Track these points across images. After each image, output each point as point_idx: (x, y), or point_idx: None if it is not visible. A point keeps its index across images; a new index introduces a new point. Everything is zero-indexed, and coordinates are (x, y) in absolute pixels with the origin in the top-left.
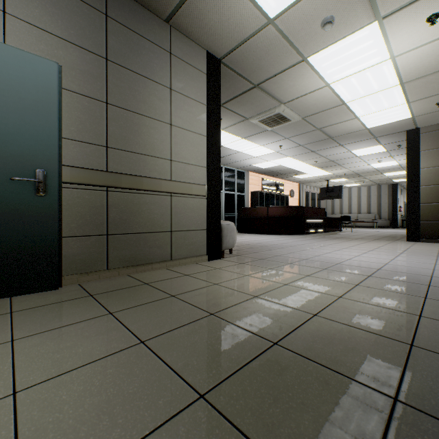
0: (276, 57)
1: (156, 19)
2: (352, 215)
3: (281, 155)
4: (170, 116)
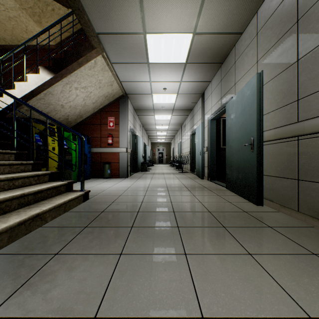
0: None
1: None
2: None
3: None
4: None
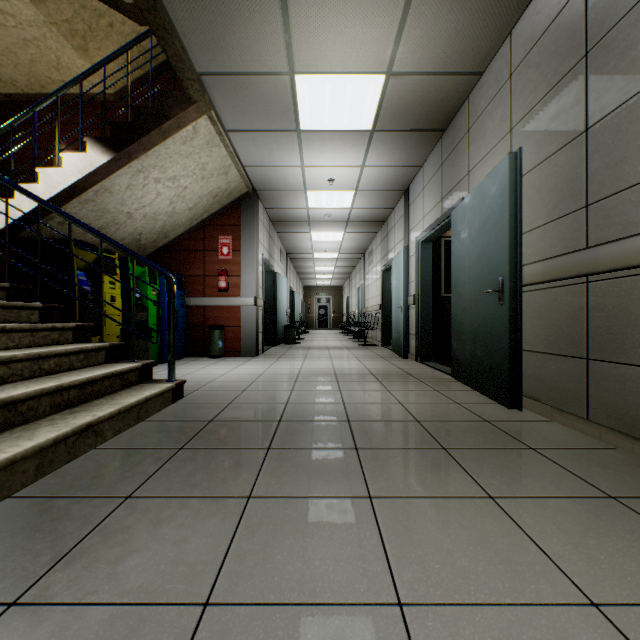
0: None
1: None
2: None
3: None
4: None
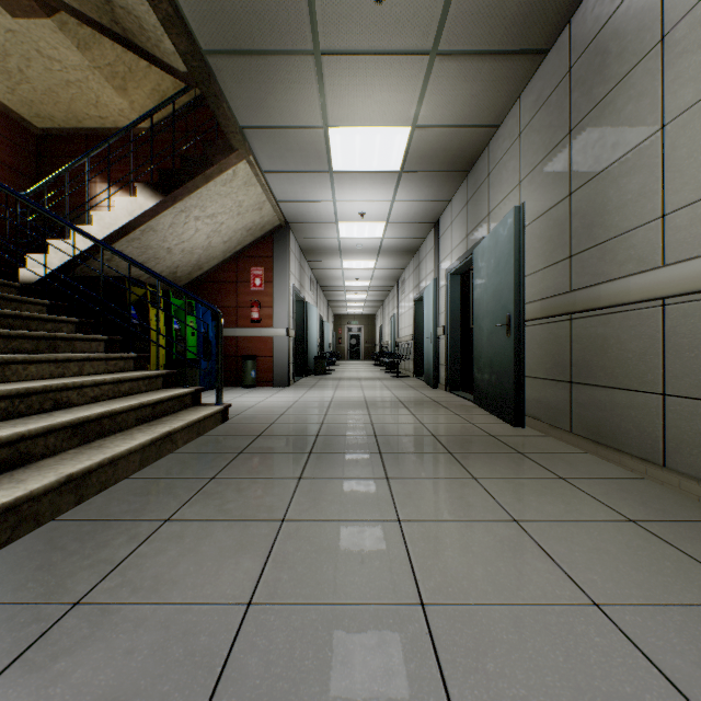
0: None
1: None
2: None
3: None
4: (660, 108)
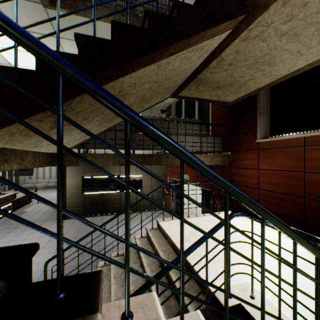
0: None
1: None
2: (46, 180)
3: None
4: None
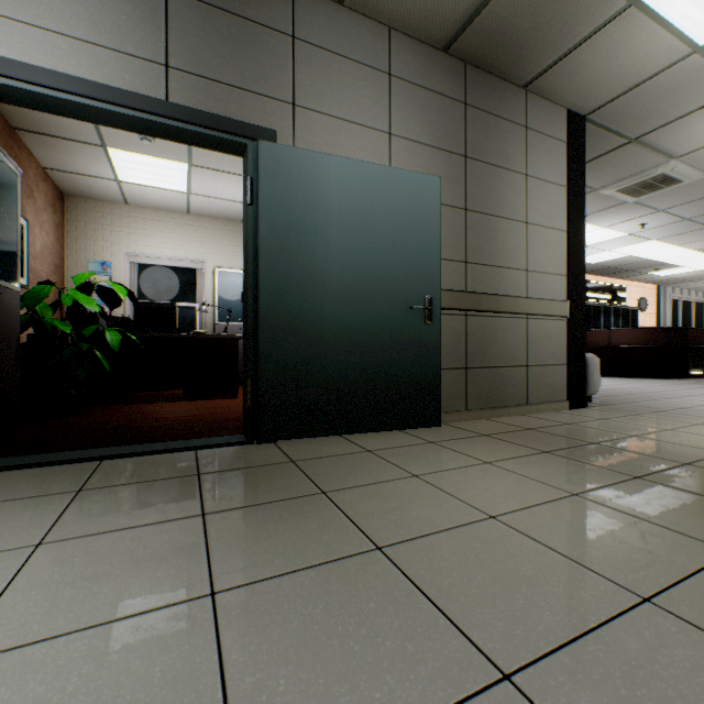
0: (688, 95)
1: (510, 89)
2: None
3: (637, 239)
4: (525, 211)
